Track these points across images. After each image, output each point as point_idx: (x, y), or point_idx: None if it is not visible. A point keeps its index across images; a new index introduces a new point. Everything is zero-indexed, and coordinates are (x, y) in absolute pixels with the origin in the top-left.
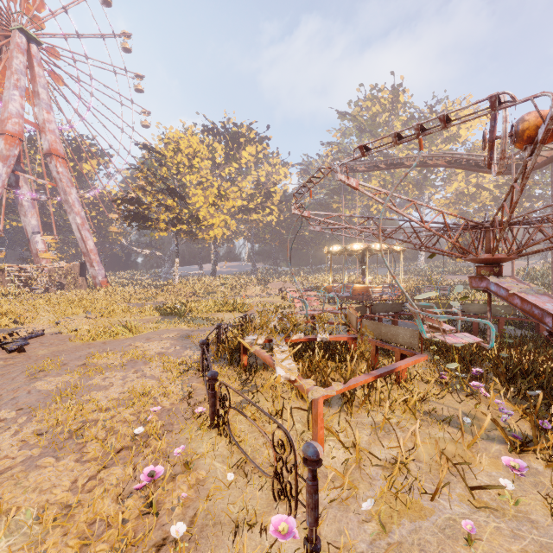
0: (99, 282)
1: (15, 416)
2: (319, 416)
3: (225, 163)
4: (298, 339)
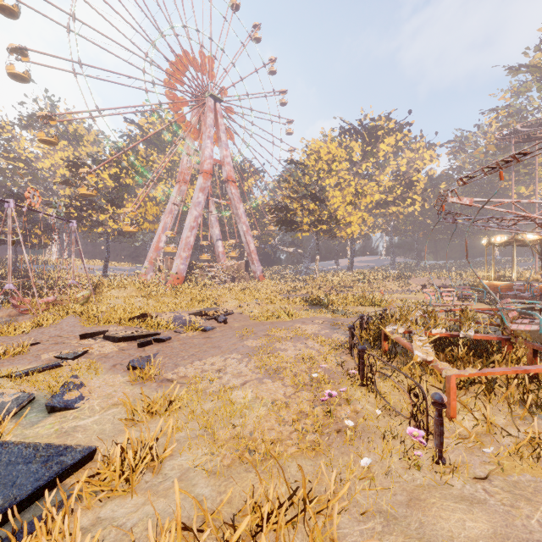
0: (258, 276)
1: (241, 358)
2: (451, 389)
3: (362, 160)
4: (439, 333)
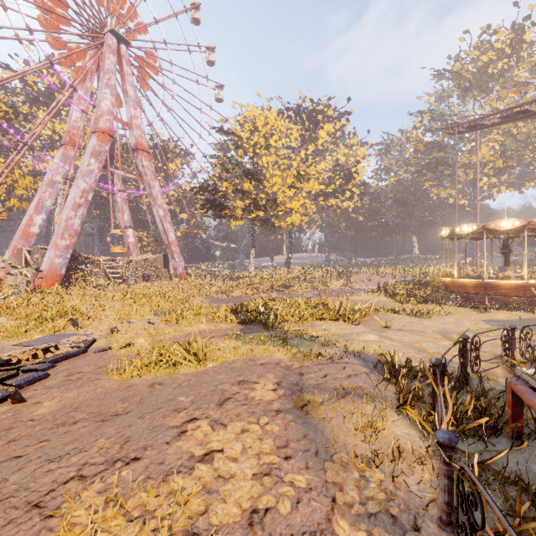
0: (179, 273)
1: None
2: None
3: (301, 146)
4: None
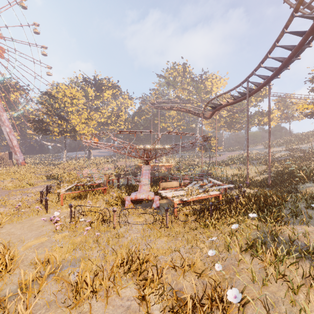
0: (20, 162)
1: None
2: (61, 198)
3: (95, 99)
4: (80, 184)
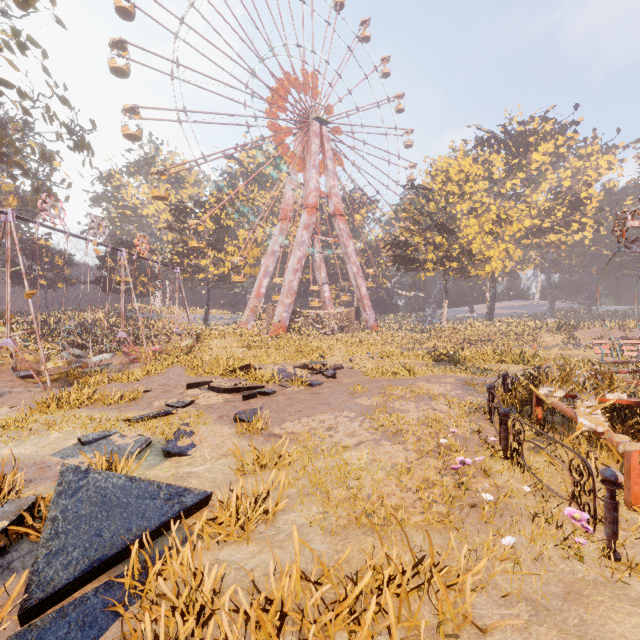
0: (370, 325)
1: (354, 417)
2: (632, 470)
3: (506, 176)
4: (617, 399)
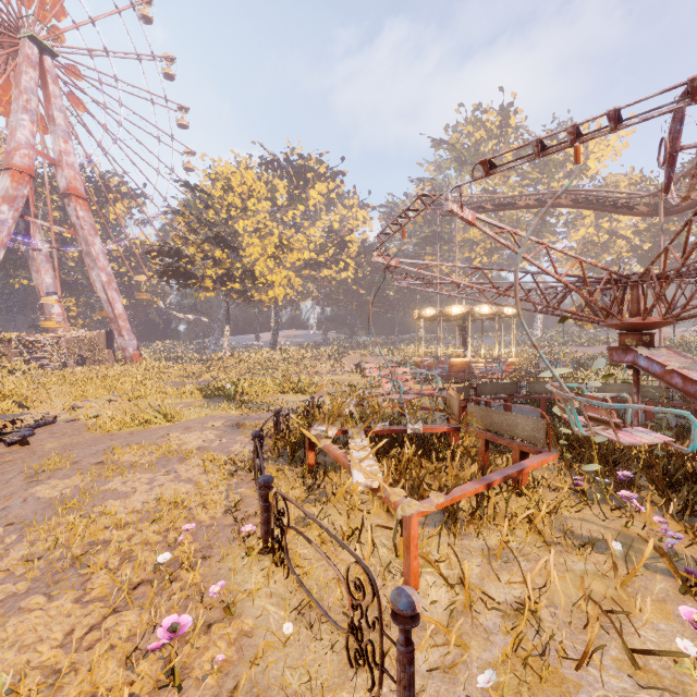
0: (130, 355)
1: (3, 534)
2: (412, 541)
3: (289, 205)
4: (382, 430)
